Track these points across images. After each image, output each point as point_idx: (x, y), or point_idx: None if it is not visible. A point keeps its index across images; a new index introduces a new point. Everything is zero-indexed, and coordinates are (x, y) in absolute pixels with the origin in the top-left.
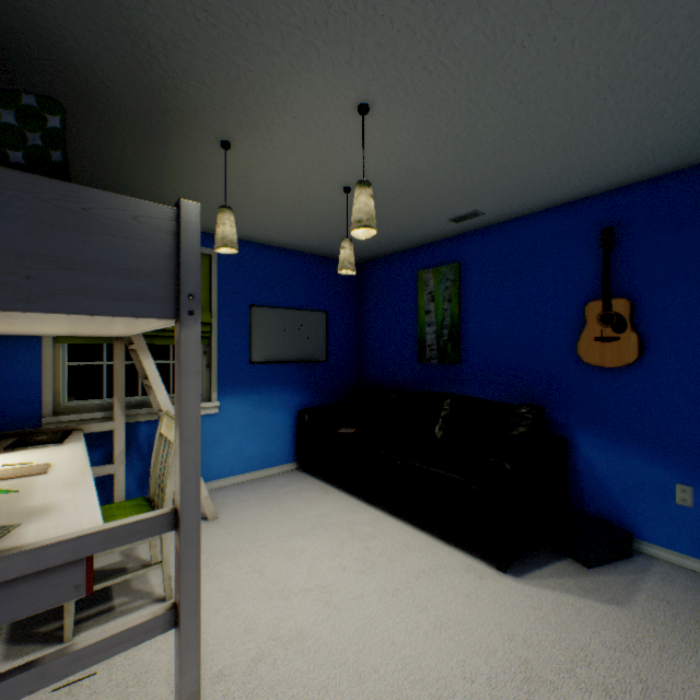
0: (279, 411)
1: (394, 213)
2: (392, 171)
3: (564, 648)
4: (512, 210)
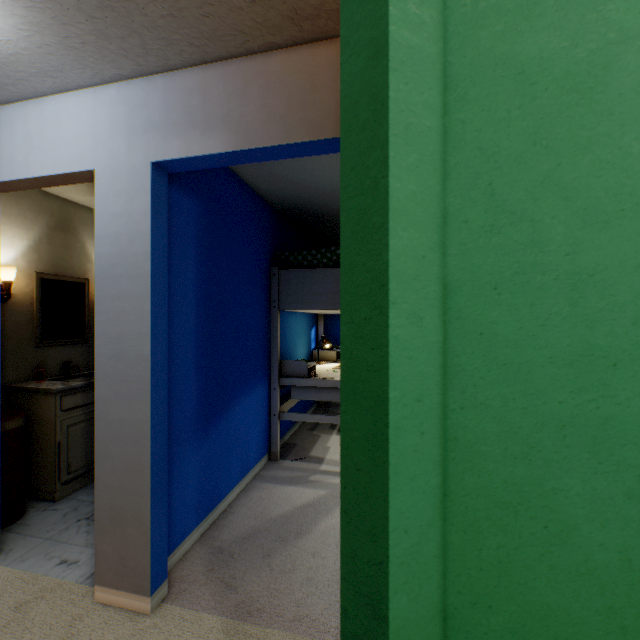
0: None
1: None
2: None
3: None
4: None
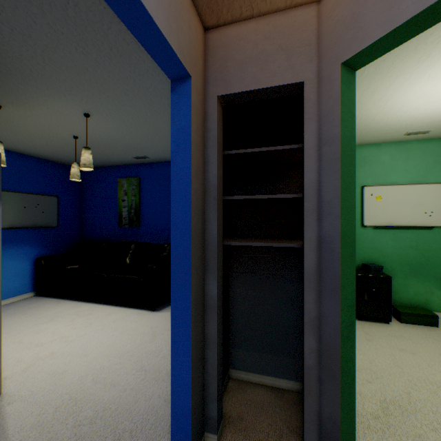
0: (20, 260)
1: (104, 150)
2: (102, 135)
3: (170, 324)
4: (162, 158)
